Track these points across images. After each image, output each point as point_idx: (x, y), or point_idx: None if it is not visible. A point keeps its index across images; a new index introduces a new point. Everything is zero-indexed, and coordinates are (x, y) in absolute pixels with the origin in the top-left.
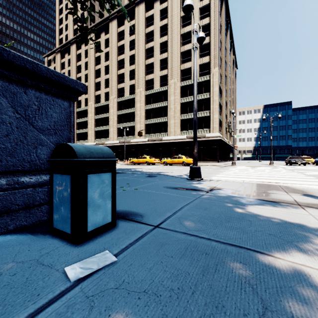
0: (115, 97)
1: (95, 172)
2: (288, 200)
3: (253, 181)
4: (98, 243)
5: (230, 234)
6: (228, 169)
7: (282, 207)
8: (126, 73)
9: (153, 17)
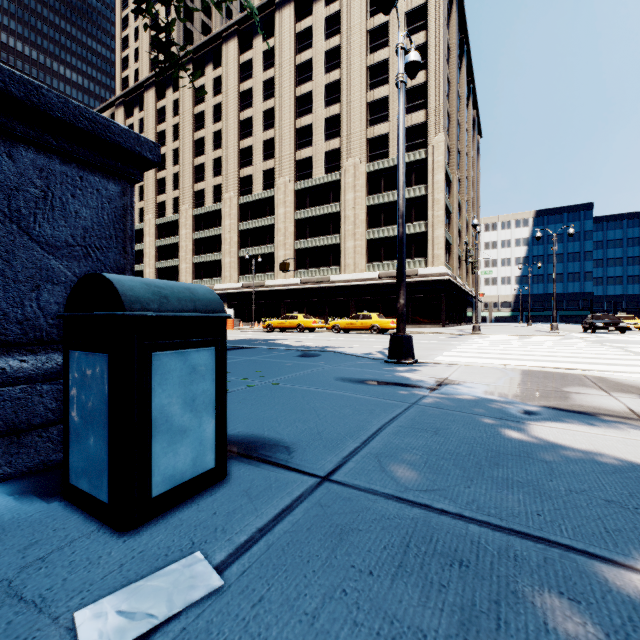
0: (234, 194)
1: (172, 345)
2: (616, 410)
3: (525, 365)
4: (177, 527)
5: (510, 502)
6: (467, 340)
7: (609, 427)
8: (256, 146)
9: (312, 31)
